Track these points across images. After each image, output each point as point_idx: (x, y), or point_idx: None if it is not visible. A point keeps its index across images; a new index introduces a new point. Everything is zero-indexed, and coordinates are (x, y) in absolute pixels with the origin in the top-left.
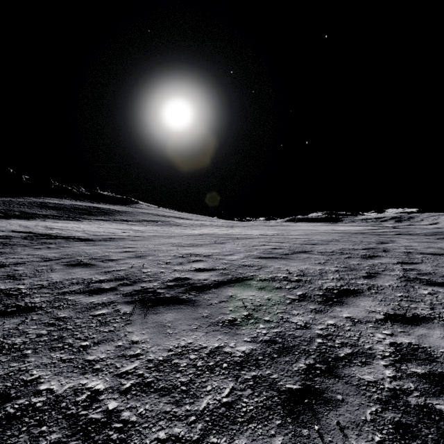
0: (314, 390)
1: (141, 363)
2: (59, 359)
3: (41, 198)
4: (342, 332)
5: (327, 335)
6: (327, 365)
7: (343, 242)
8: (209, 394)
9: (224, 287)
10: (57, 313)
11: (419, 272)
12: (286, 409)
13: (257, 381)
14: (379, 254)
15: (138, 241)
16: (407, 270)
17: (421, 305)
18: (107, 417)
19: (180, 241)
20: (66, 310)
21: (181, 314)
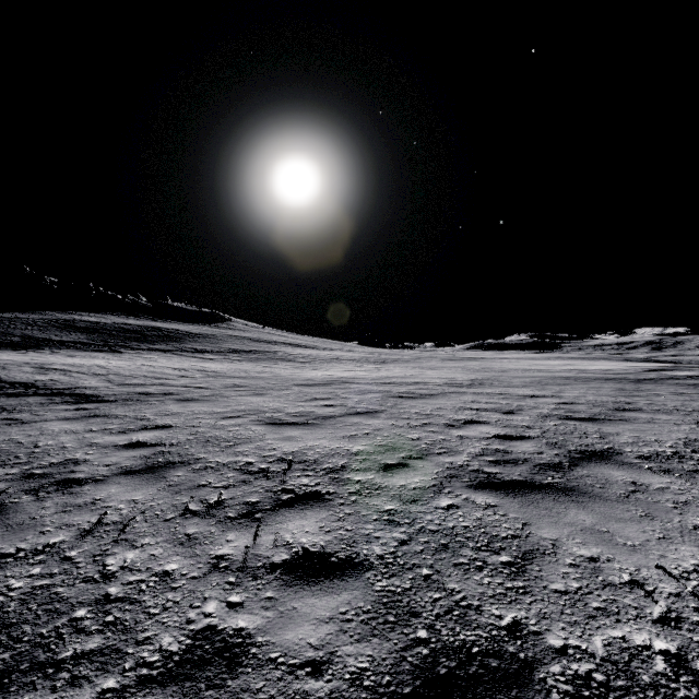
0: None
1: None
2: None
3: (70, 314)
4: None
5: None
6: None
7: (654, 412)
8: None
9: None
10: None
11: None
12: None
13: None
14: None
15: (190, 404)
16: None
17: None
18: None
19: (279, 403)
20: None
21: None
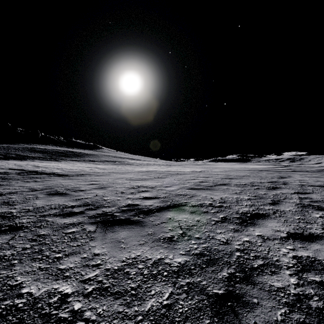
0: (235, 295)
1: (100, 272)
2: (38, 268)
3: (31, 145)
4: (255, 247)
5: (244, 249)
6: (245, 274)
7: (252, 177)
8: (153, 297)
9: (164, 211)
10: (39, 231)
11: (311, 200)
12: (213, 310)
13: (190, 286)
14: (280, 186)
15: (101, 176)
16: (302, 199)
17: (315, 226)
18: (73, 316)
19: (132, 176)
20: (45, 229)
21: (132, 232)
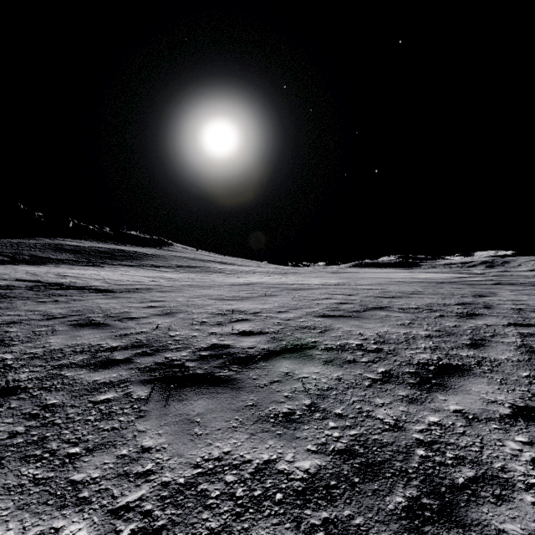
0: None
1: (150, 490)
2: (31, 479)
3: (56, 239)
4: (453, 438)
5: (432, 442)
6: (441, 501)
7: (428, 294)
8: None
9: (276, 359)
10: (46, 397)
11: None
12: None
13: (330, 530)
14: (481, 311)
15: (168, 293)
16: (525, 336)
17: None
18: None
19: (220, 292)
20: (58, 393)
21: (216, 402)
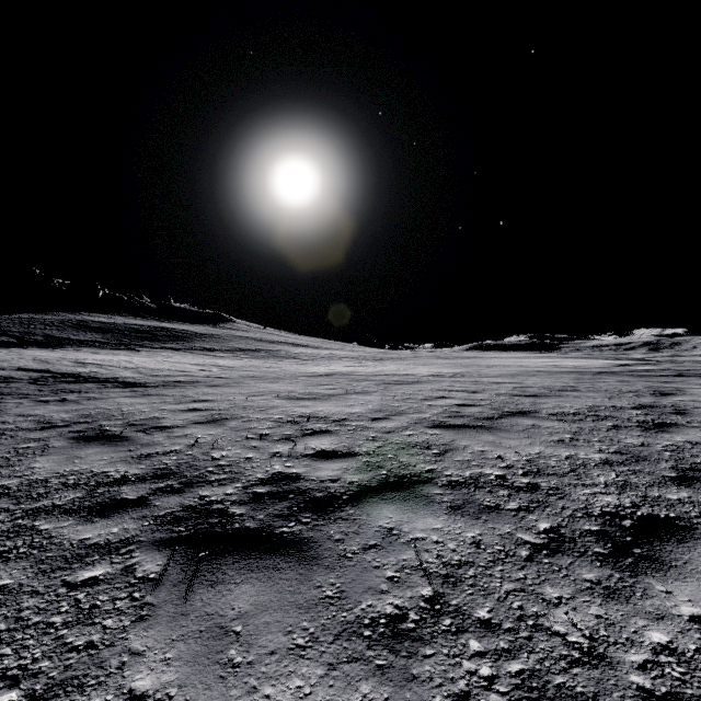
0: None
1: None
2: None
3: (81, 314)
4: None
5: (671, 698)
6: None
7: (586, 392)
8: None
9: (372, 503)
10: None
11: None
12: None
13: None
14: (673, 419)
15: (220, 388)
16: None
17: None
18: None
19: (292, 387)
20: (18, 564)
21: (272, 589)
